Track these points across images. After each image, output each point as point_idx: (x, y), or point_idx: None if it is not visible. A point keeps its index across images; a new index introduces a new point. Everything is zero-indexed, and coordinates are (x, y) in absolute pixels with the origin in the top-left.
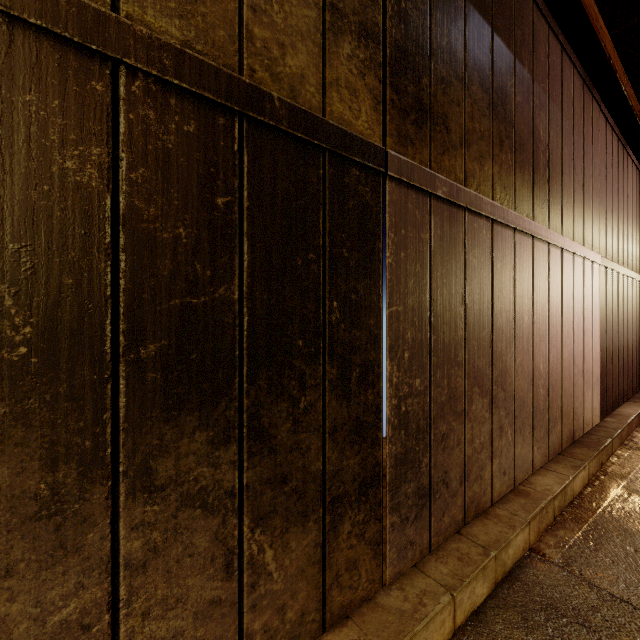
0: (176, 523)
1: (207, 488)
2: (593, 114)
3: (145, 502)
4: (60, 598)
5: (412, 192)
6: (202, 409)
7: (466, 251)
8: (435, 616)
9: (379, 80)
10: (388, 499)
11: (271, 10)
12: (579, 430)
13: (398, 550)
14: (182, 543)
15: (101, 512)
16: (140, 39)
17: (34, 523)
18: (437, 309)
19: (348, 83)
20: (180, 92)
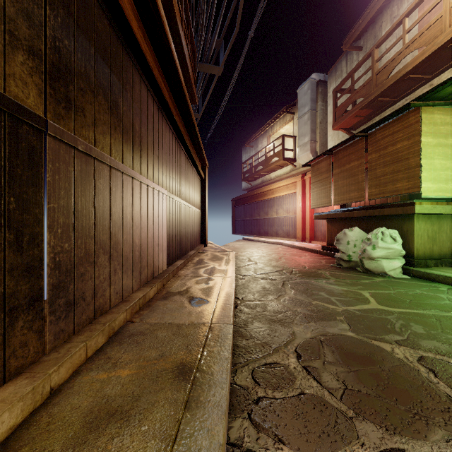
0: None
1: None
2: (163, 124)
3: None
4: None
5: (63, 144)
6: None
7: (96, 180)
8: (76, 352)
9: (42, 80)
10: (48, 307)
11: None
12: (156, 272)
13: (54, 335)
14: None
15: None
16: None
17: None
18: (78, 208)
19: (21, 77)
20: None
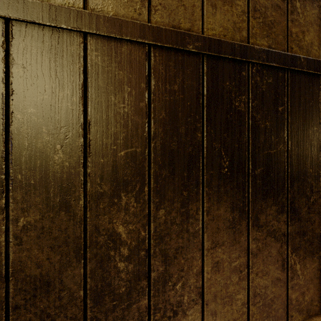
0: (265, 241)
1: (275, 230)
2: None
3: (256, 230)
4: (234, 258)
5: None
6: (274, 197)
7: None
8: None
9: None
10: None
11: (298, 18)
12: None
13: None
14: (267, 250)
15: (244, 230)
16: (256, 51)
17: (228, 229)
18: None
19: None
20: (267, 67)
